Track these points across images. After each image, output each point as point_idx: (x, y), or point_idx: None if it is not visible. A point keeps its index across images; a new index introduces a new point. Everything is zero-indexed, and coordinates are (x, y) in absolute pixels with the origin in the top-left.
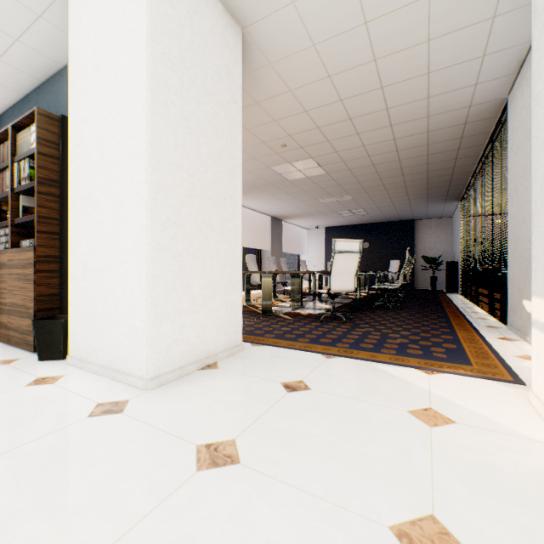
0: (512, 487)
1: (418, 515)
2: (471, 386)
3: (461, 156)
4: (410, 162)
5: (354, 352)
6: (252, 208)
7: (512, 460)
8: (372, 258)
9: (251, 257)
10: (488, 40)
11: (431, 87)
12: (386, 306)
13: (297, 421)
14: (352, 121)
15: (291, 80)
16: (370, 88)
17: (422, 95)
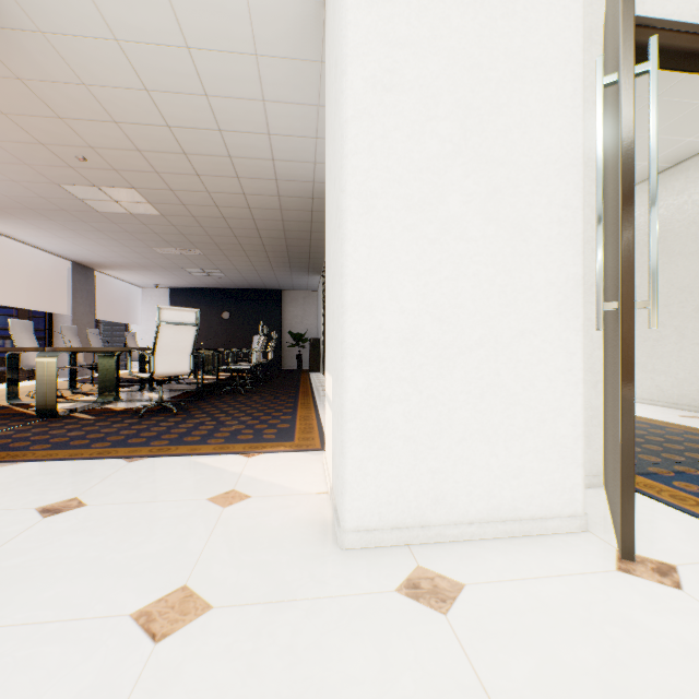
0: (272, 536)
1: (170, 591)
2: (284, 460)
3: (315, 230)
4: (266, 224)
5: (172, 448)
6: (29, 243)
7: (283, 514)
8: (234, 333)
9: (22, 324)
10: (318, 125)
11: (275, 150)
12: (240, 390)
13: (47, 549)
14: (188, 157)
15: (84, 70)
16: (206, 126)
17: (267, 155)
